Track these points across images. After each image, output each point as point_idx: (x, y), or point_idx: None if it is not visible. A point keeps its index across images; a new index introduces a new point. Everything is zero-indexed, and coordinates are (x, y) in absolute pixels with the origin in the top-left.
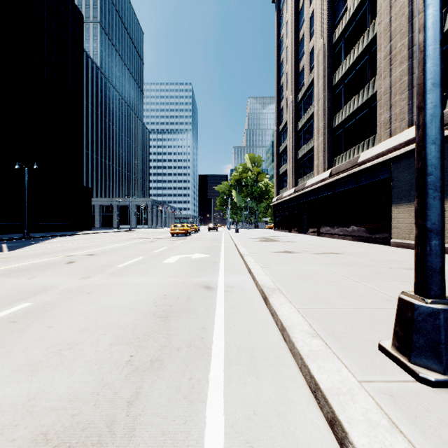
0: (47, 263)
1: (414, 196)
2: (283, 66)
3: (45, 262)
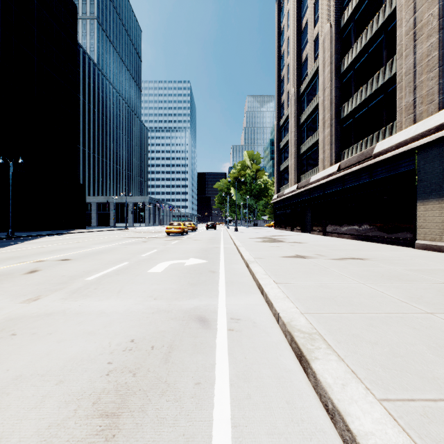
0: (1, 273)
1: None
2: (284, 58)
3: (1, 271)
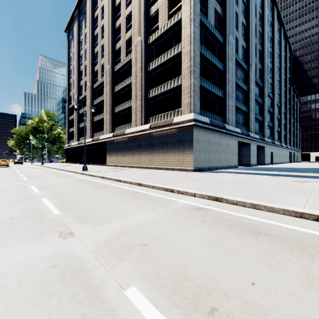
0: None
1: (110, 152)
2: (72, 74)
3: None
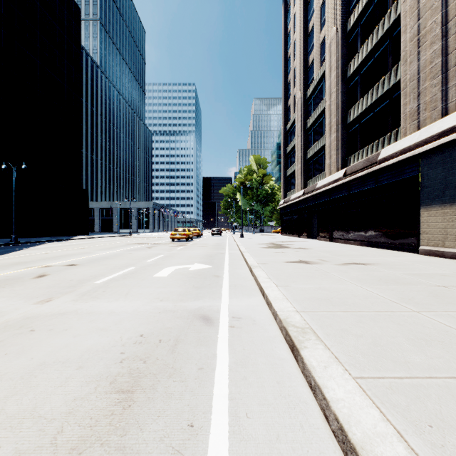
0: (11, 277)
1: (449, 196)
2: (291, 62)
3: (10, 275)
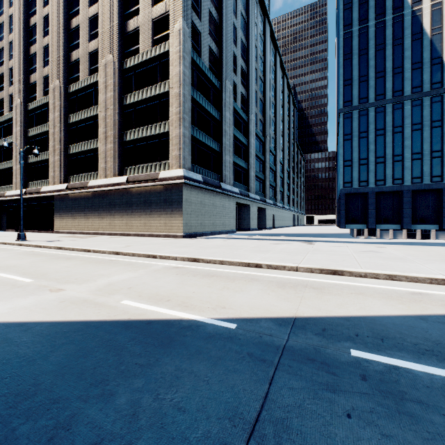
0: None
1: (61, 212)
2: None
3: None
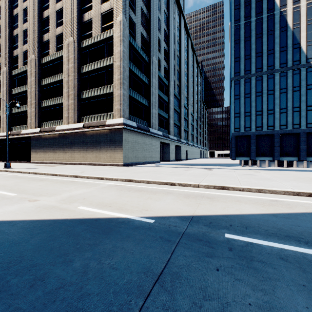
0: None
1: (36, 148)
2: None
3: None
